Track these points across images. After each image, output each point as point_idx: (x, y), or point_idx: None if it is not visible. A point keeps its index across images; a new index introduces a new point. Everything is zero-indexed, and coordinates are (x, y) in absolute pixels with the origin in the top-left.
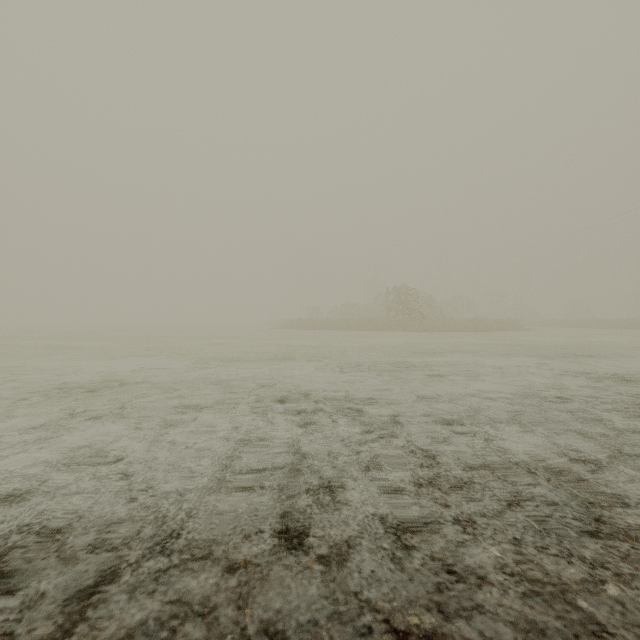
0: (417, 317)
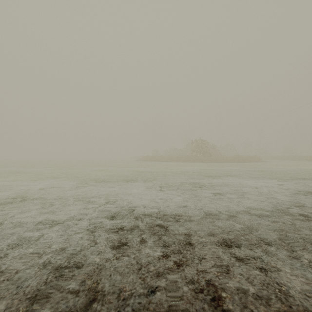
0: (207, 155)
